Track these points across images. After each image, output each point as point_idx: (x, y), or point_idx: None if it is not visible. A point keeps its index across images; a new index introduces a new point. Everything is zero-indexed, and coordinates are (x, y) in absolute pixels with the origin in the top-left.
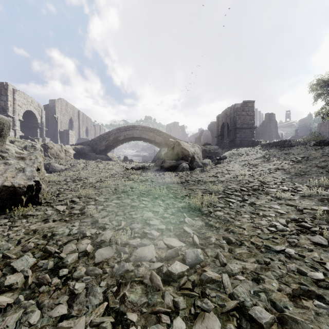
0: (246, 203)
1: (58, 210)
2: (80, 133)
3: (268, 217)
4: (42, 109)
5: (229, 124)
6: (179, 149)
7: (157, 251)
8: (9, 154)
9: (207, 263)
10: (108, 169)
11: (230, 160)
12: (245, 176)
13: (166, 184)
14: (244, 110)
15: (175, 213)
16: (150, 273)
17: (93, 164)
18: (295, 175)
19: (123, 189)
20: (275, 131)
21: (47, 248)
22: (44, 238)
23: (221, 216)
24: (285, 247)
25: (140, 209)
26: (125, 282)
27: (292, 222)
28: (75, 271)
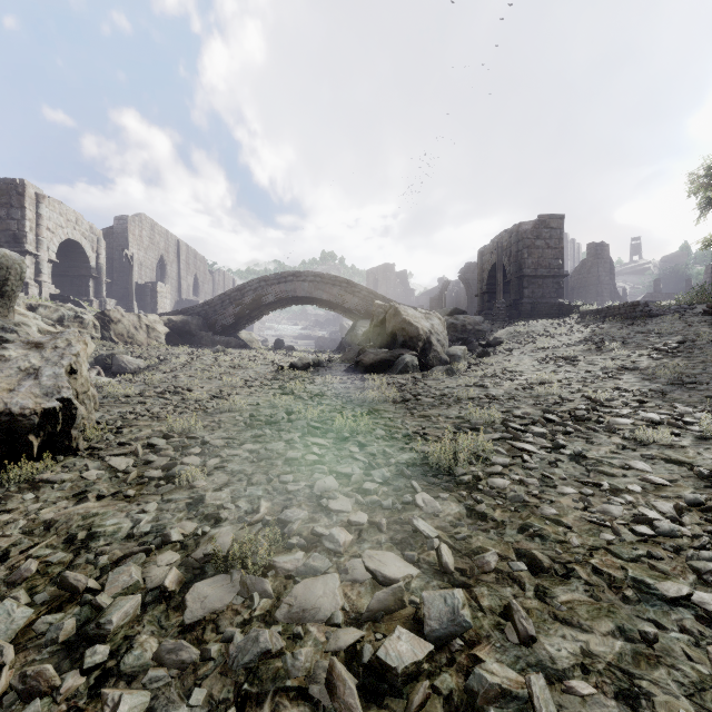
0: (563, 456)
1: (115, 468)
2: (181, 290)
3: (625, 495)
4: (99, 237)
5: (506, 267)
6: (397, 324)
7: (346, 589)
8: (20, 336)
9: (482, 635)
10: (240, 369)
11: (511, 347)
12: (553, 386)
13: (368, 405)
14: (540, 236)
15: (391, 480)
16: (329, 665)
17: (208, 357)
18: (669, 383)
19: (269, 415)
20: (610, 284)
21: (67, 578)
22: (69, 546)
23: (506, 488)
24: (687, 585)
25: (307, 467)
26: (259, 692)
27: (691, 510)
28: (130, 649)
